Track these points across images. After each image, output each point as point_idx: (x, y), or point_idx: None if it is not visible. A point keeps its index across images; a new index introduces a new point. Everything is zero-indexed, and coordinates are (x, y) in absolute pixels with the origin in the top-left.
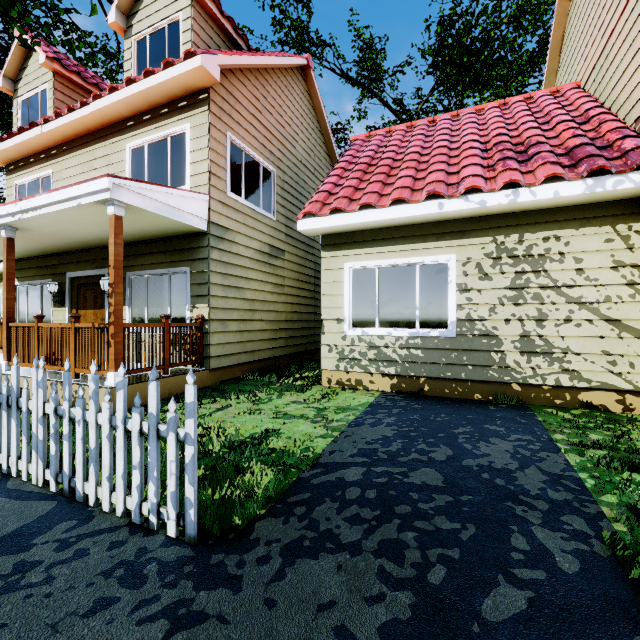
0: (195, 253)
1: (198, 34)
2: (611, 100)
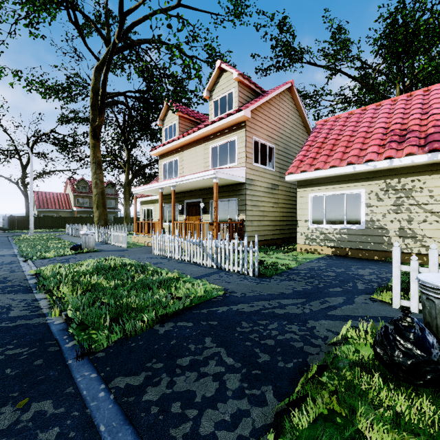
0: (240, 192)
1: (240, 96)
2: None
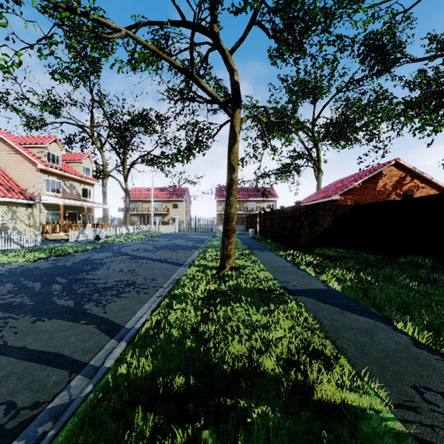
0: None
1: None
2: (15, 179)
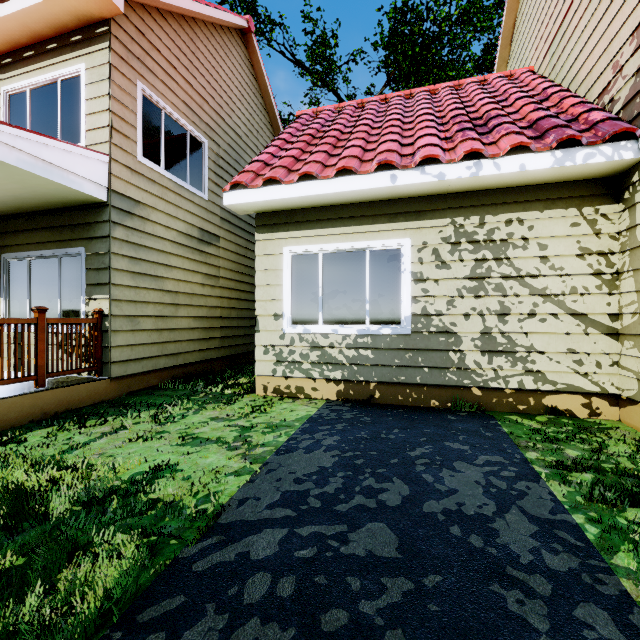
0: (92, 230)
1: None
2: (569, 79)
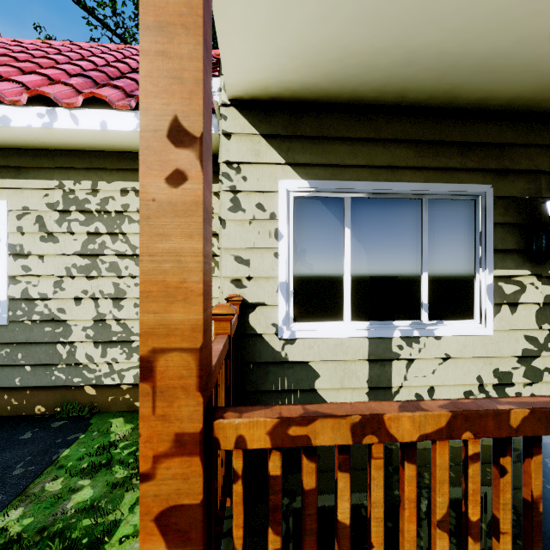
0: None
1: None
2: None
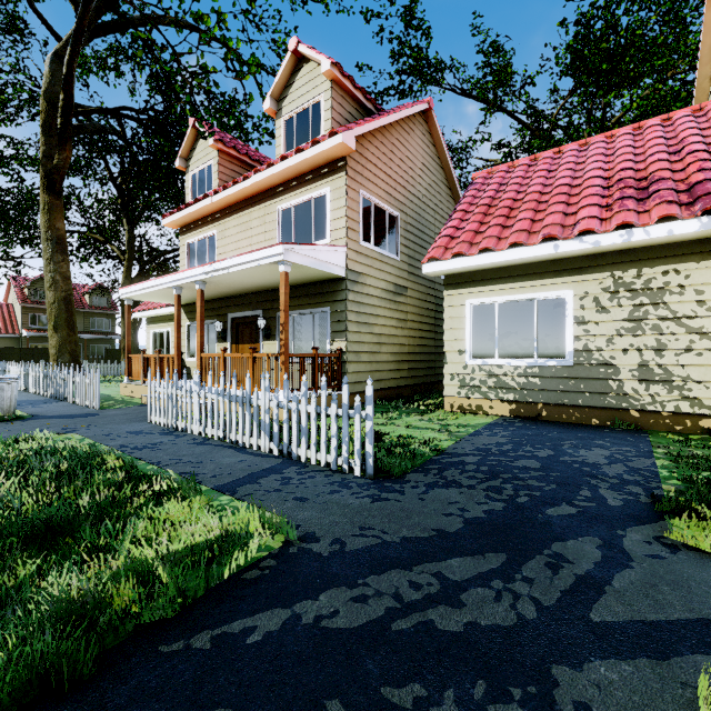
0: (335, 296)
1: (336, 110)
2: None
